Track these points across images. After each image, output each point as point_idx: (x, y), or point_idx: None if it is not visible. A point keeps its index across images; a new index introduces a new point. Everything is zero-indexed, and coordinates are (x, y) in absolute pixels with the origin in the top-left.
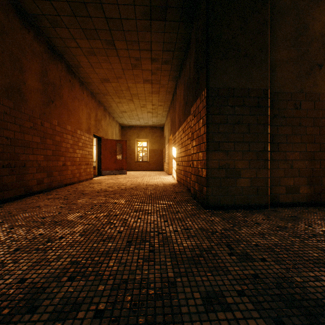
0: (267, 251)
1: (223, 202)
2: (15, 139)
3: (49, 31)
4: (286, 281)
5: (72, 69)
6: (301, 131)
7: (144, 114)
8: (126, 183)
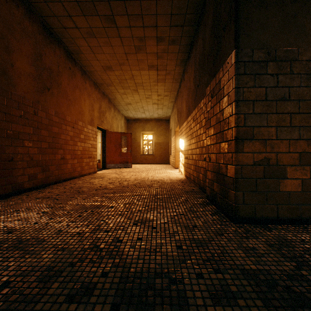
0: None
1: (260, 213)
2: None
3: (41, 8)
4: None
5: (72, 56)
6: None
7: (149, 105)
8: (130, 178)
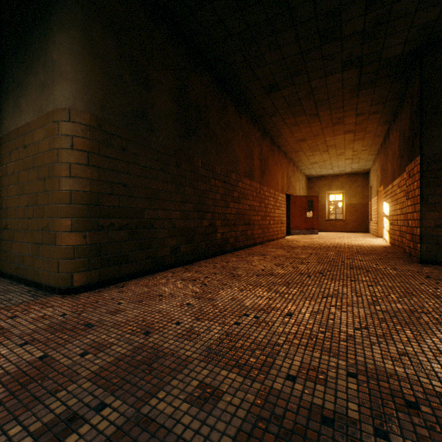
0: None
1: (440, 258)
2: (250, 206)
3: (265, 121)
4: None
5: (273, 139)
6: None
7: (340, 161)
8: (324, 242)
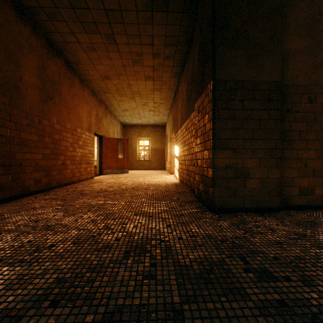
0: (289, 266)
1: (231, 204)
2: (11, 137)
3: (46, 25)
4: (322, 311)
5: (72, 66)
6: (317, 127)
7: (146, 112)
8: (127, 183)
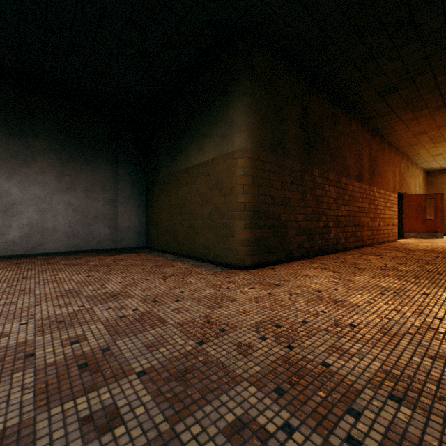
0: None
1: None
2: (359, 208)
3: (376, 121)
4: None
5: (383, 136)
6: None
7: None
8: None
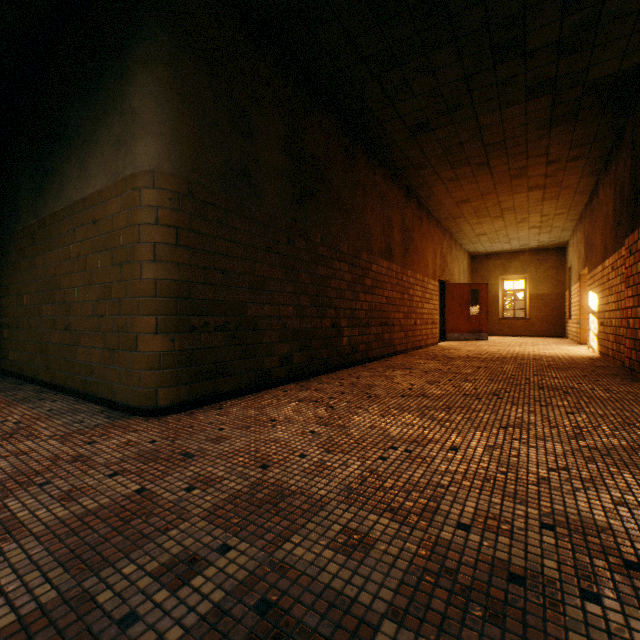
0: None
1: None
2: (388, 298)
3: (410, 176)
4: None
5: (420, 200)
6: None
7: (521, 231)
8: (498, 352)
